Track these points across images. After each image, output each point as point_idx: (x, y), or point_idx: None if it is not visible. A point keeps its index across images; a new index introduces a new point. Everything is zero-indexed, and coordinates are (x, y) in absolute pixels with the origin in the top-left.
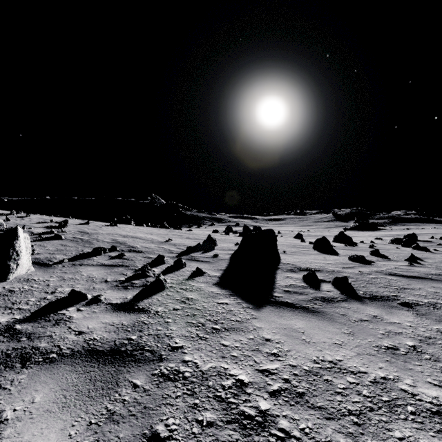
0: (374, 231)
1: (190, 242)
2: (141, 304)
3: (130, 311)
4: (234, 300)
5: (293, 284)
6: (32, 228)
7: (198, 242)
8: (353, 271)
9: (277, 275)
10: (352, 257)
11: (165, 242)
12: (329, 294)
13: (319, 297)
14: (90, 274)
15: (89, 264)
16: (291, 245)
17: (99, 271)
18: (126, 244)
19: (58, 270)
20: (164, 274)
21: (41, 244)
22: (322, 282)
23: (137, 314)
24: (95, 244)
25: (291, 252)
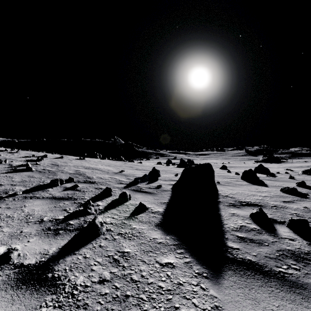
0: (279, 163)
1: (138, 173)
2: (59, 266)
3: (37, 285)
4: (181, 258)
5: (244, 225)
6: (14, 161)
7: (145, 173)
8: (297, 206)
9: (221, 212)
10: (285, 189)
11: (118, 172)
12: (295, 245)
13: (286, 251)
14: (31, 210)
15: (40, 197)
16: (221, 175)
17: (43, 205)
18: (85, 175)
19: (4, 204)
20: (106, 210)
21: (11, 176)
22: (274, 222)
23: (42, 295)
24: (58, 175)
25: (224, 182)
